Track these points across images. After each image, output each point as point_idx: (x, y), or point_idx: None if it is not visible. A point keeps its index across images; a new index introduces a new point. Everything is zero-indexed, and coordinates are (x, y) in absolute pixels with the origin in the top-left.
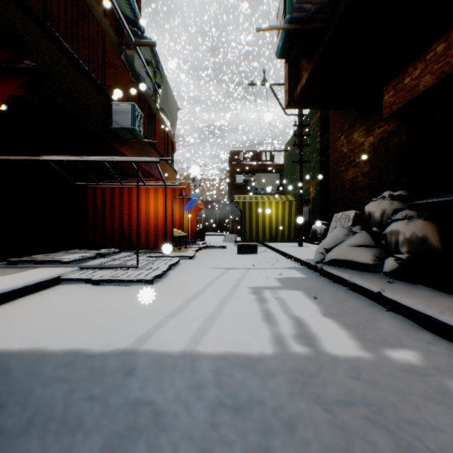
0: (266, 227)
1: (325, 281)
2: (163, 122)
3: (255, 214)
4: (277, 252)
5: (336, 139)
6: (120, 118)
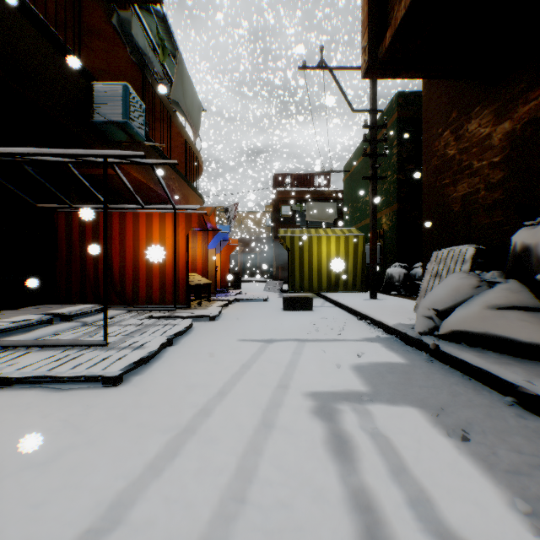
0: (323, 271)
1: (449, 374)
2: (183, 130)
3: (308, 253)
4: (341, 308)
5: (434, 138)
6: (106, 107)
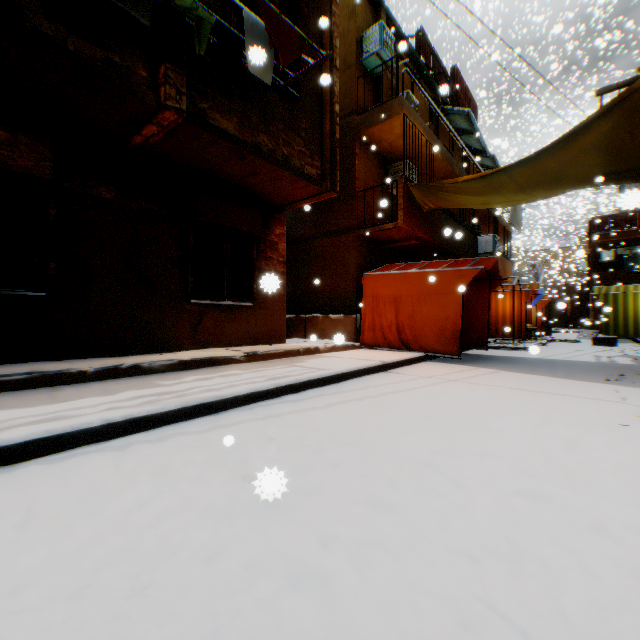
0: (637, 321)
1: None
2: (502, 221)
3: (621, 307)
4: None
5: None
6: (484, 246)
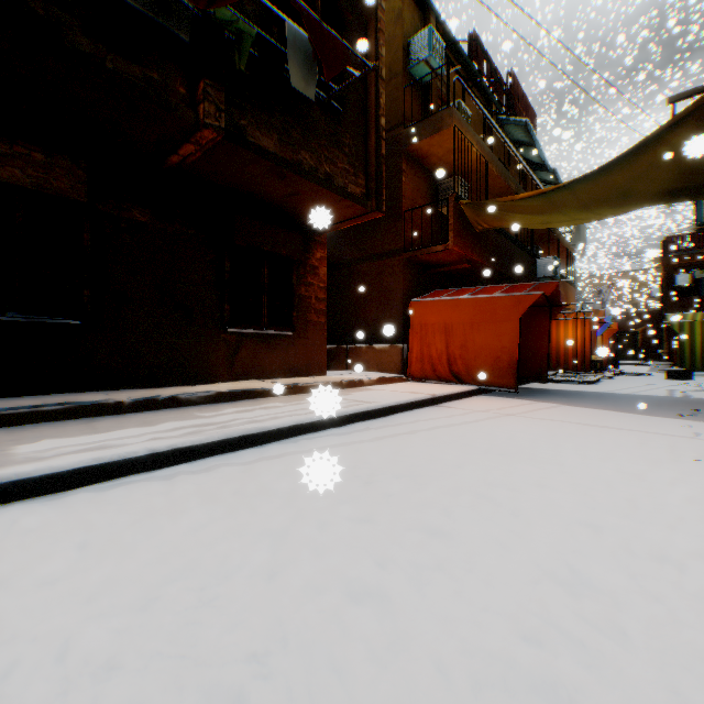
0: None
1: None
2: (564, 242)
3: (698, 336)
4: None
5: None
6: (543, 270)
